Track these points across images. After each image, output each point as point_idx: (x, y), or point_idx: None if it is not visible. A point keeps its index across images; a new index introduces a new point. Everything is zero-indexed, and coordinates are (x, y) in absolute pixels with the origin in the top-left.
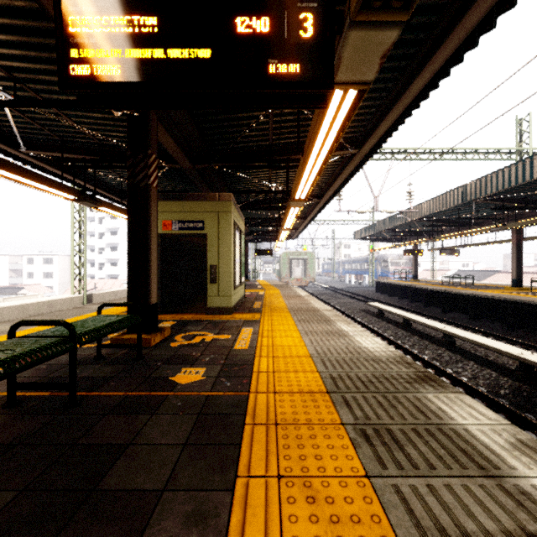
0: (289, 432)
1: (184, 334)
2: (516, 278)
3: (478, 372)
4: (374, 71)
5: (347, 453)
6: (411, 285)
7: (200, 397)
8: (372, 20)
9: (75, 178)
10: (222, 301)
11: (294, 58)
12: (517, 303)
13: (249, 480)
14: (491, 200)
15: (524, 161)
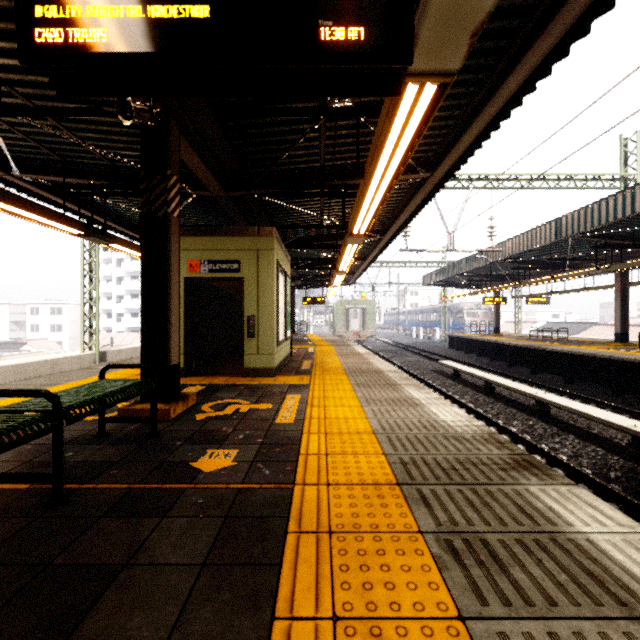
0: (348, 545)
1: (213, 402)
2: (620, 331)
3: (581, 449)
4: (461, 56)
5: (430, 579)
6: (492, 340)
7: (229, 491)
8: None
9: (83, 209)
10: (263, 361)
11: (357, 18)
12: (623, 362)
13: (292, 624)
14: (591, 236)
15: (634, 188)
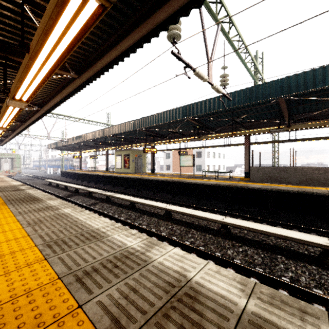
0: None
1: None
2: (106, 167)
3: (65, 193)
4: (5, 130)
5: None
6: (72, 172)
7: None
8: (0, 128)
9: None
10: None
11: None
12: (96, 175)
13: None
14: (92, 141)
15: (93, 132)
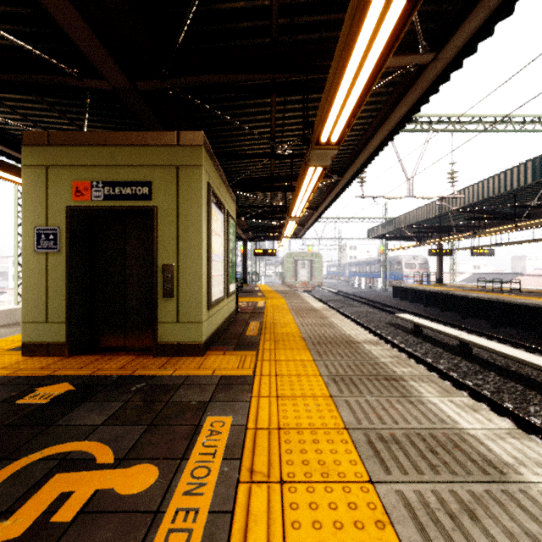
0: None
1: (32, 456)
2: None
3: None
4: None
5: None
6: (443, 291)
7: None
8: None
9: None
10: (185, 332)
11: None
12: None
13: None
14: None
15: None
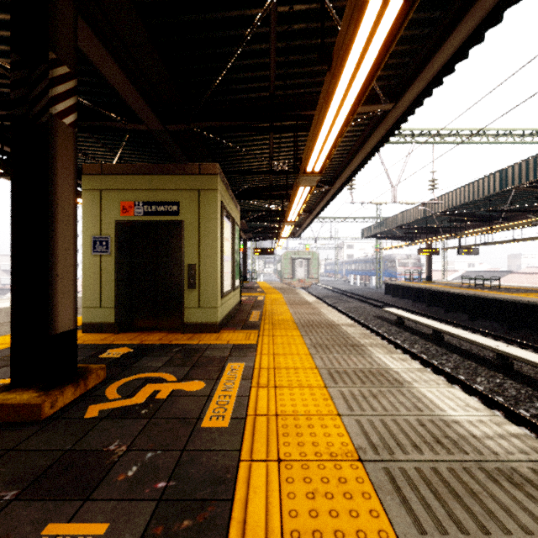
0: None
1: (128, 378)
2: None
3: None
4: None
5: None
6: (429, 288)
7: None
8: None
9: None
10: (205, 315)
11: None
12: None
13: None
14: (535, 187)
15: None
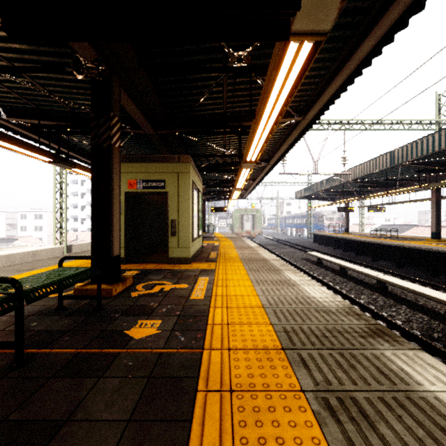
0: (246, 402)
1: (145, 283)
2: (435, 231)
3: (411, 316)
4: (332, 18)
5: (313, 434)
6: (344, 237)
7: (153, 355)
8: None
9: (54, 143)
10: (182, 252)
11: None
12: (439, 253)
13: None
14: (415, 163)
15: None
